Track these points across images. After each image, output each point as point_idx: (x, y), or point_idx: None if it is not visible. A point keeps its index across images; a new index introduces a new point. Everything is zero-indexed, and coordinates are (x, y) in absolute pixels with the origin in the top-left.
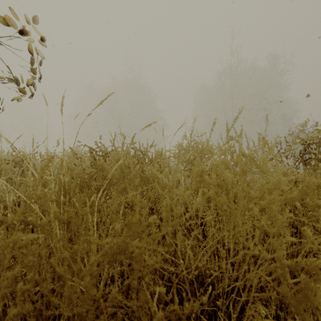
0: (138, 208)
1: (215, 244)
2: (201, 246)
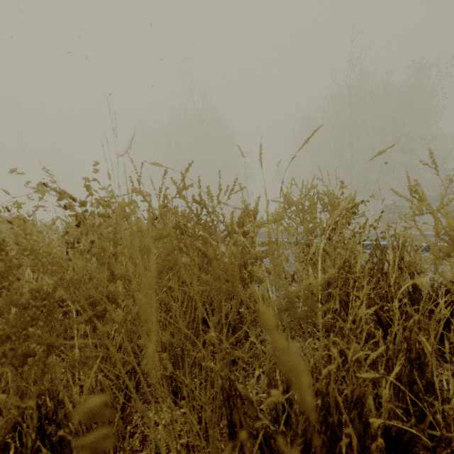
0: None
1: None
2: None
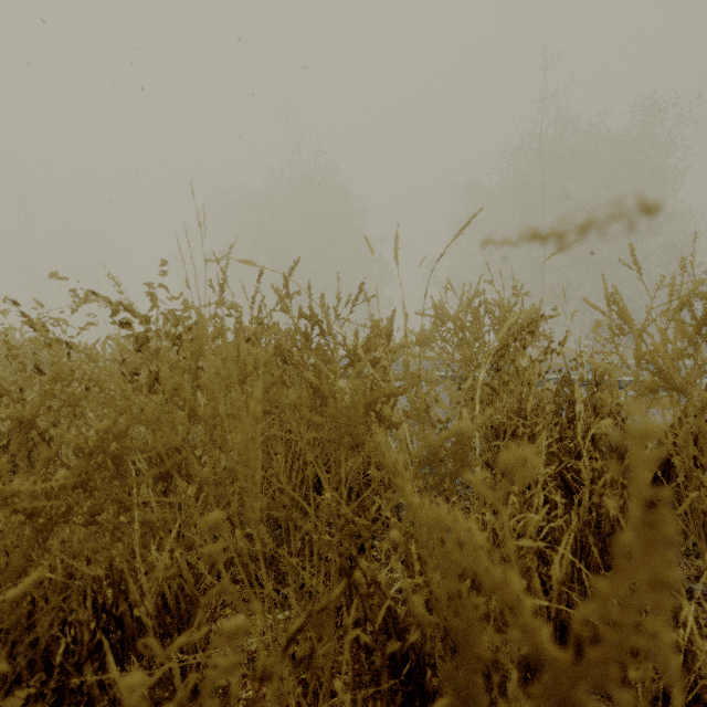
0: None
1: None
2: None
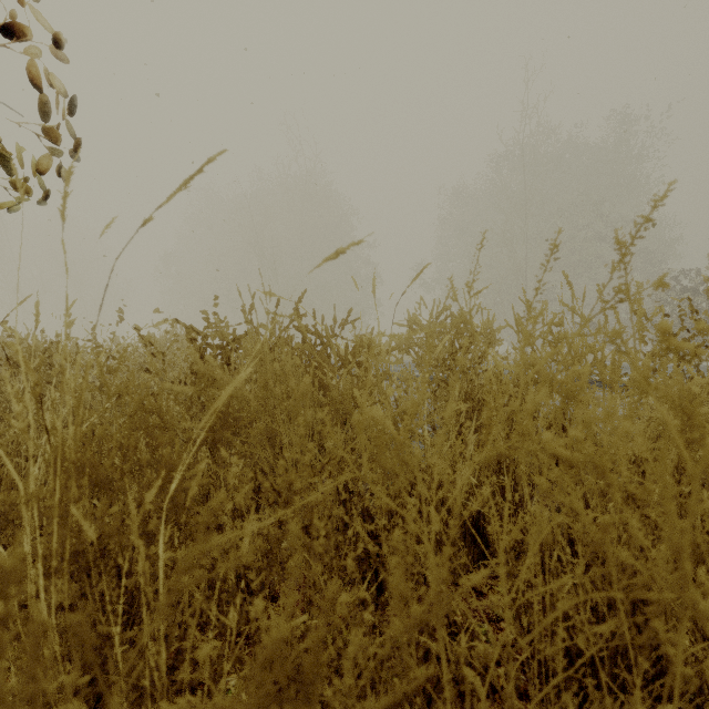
0: (293, 570)
1: (577, 676)
2: (517, 664)
